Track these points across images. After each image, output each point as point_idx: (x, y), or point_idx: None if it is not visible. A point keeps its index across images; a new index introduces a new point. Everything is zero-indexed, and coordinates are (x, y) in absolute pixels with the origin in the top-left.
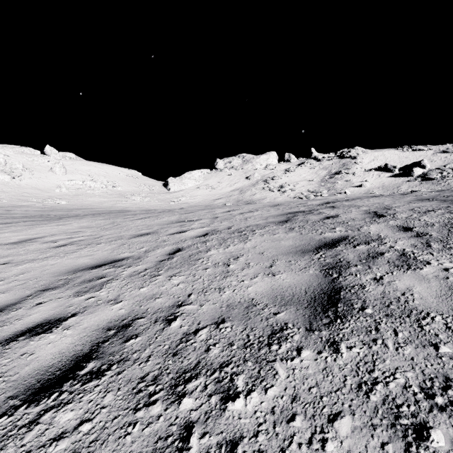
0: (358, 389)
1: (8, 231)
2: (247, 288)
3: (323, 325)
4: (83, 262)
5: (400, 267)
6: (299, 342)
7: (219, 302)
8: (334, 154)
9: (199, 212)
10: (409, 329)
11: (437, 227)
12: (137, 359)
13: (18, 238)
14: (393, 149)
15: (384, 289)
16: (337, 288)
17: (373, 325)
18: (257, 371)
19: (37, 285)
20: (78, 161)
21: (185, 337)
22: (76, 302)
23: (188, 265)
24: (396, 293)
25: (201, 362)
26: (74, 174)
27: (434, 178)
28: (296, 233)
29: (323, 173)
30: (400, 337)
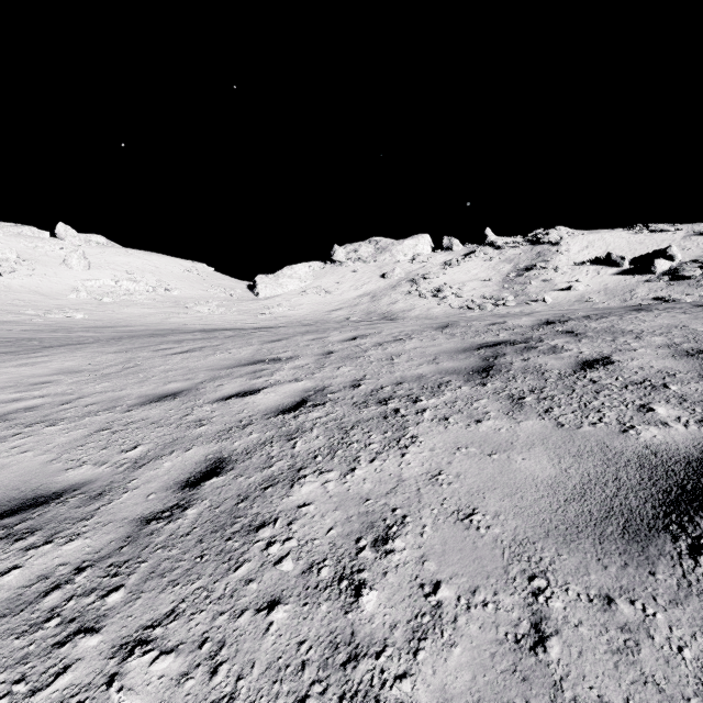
0: None
1: None
2: None
3: None
4: None
5: None
6: None
7: None
8: (522, 238)
9: (298, 339)
10: None
11: None
12: None
13: None
14: (617, 230)
15: None
16: None
17: None
18: None
19: None
20: (111, 248)
21: None
22: None
23: (218, 560)
24: None
25: None
26: (103, 269)
27: (692, 275)
28: (544, 422)
29: (506, 269)
30: None
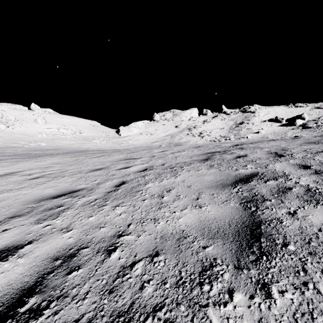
0: None
1: None
2: (178, 219)
3: (251, 263)
4: (48, 193)
5: (309, 201)
6: (230, 283)
7: (153, 233)
8: (239, 110)
9: (141, 152)
10: None
11: None
12: (75, 296)
13: (3, 171)
14: (281, 106)
15: (300, 223)
16: (257, 221)
17: (299, 265)
18: (190, 318)
19: (7, 212)
20: (55, 114)
21: (122, 271)
22: (35, 229)
23: (130, 196)
24: (312, 228)
25: (135, 303)
26: (52, 124)
27: (312, 126)
28: (216, 170)
29: (231, 123)
30: None
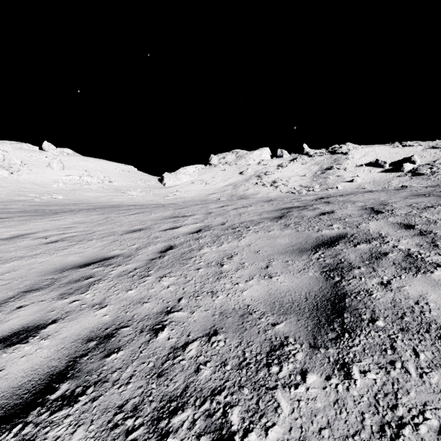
0: (381, 434)
1: (1, 227)
2: (242, 292)
3: (330, 341)
4: (71, 260)
5: (408, 269)
6: (303, 363)
7: (211, 309)
8: (326, 150)
9: (193, 207)
10: (431, 349)
11: (440, 225)
12: (117, 381)
13: (10, 233)
14: (383, 145)
15: (394, 296)
16: (341, 294)
17: (387, 343)
18: (255, 401)
19: (21, 285)
20: (76, 156)
21: (172, 353)
22: (59, 306)
23: (180, 264)
24: (408, 301)
25: (189, 387)
26: (71, 169)
27: (424, 173)
28: (292, 230)
29: (315, 169)
30: (423, 359)
